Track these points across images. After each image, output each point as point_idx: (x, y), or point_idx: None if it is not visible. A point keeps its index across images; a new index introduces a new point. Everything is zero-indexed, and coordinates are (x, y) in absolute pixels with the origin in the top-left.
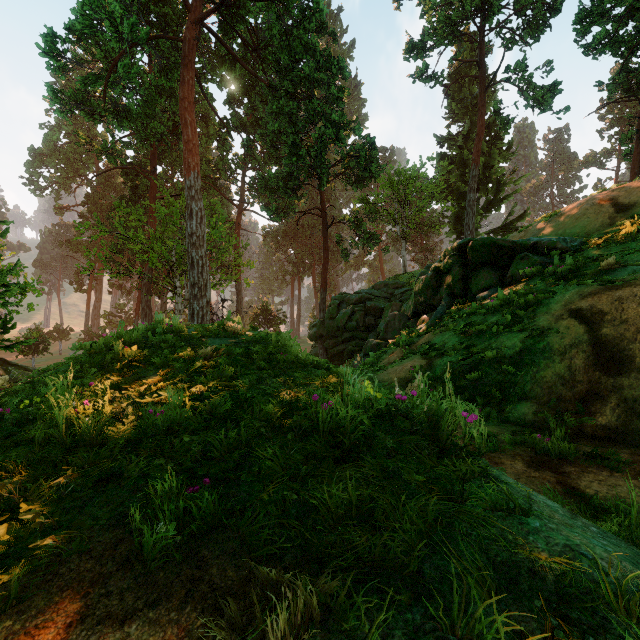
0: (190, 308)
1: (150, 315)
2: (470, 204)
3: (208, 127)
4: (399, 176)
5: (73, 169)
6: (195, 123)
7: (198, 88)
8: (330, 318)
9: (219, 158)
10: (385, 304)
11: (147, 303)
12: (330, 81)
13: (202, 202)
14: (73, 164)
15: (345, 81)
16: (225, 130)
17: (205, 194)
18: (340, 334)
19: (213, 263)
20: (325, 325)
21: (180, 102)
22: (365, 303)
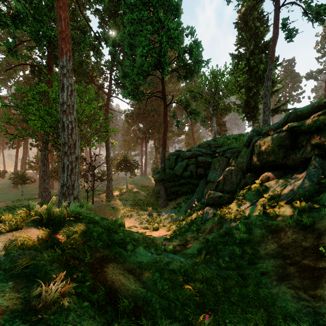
0: (61, 162)
1: (47, 164)
2: (267, 89)
3: (85, 37)
4: (213, 74)
5: (8, 73)
6: (68, 20)
7: (79, 11)
8: (169, 168)
9: (95, 62)
10: (211, 159)
11: (45, 156)
12: (170, 0)
13: (73, 79)
14: (8, 70)
15: (180, 1)
16: (98, 42)
17: (82, 82)
18: (177, 179)
19: (91, 130)
20: (166, 173)
21: (56, 2)
22: (196, 158)
